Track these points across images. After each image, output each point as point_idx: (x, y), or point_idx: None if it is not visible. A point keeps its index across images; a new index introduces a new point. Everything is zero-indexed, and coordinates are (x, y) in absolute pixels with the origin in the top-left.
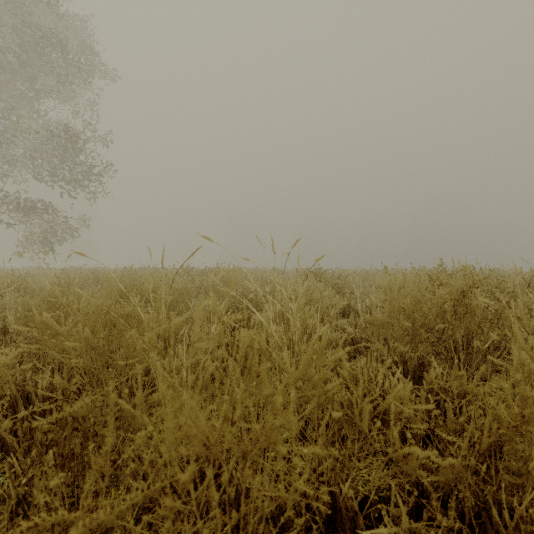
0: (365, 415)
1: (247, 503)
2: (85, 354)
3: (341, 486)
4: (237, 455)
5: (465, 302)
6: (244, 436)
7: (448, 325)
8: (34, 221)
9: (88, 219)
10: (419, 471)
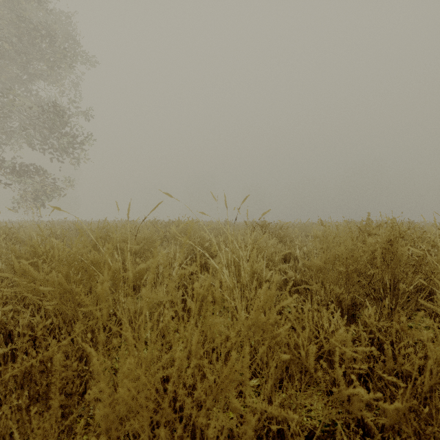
0: (310, 357)
1: (202, 434)
2: (59, 297)
3: (289, 422)
4: (191, 405)
5: (392, 250)
6: (198, 386)
7: (378, 271)
8: (27, 182)
9: (72, 180)
10: (364, 412)
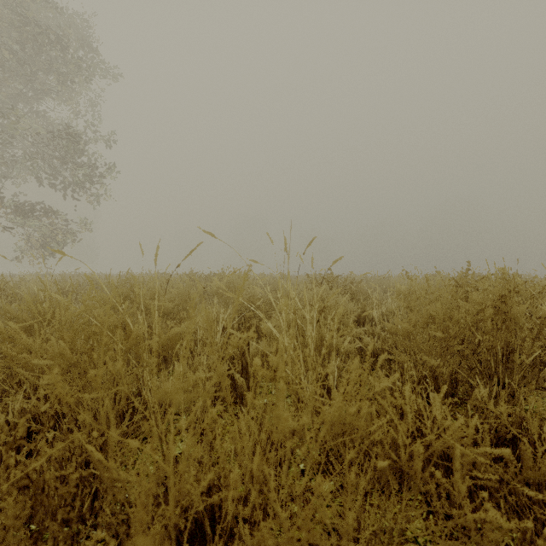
0: (416, 462)
1: None
2: (60, 373)
3: None
4: None
5: (504, 310)
6: (261, 523)
7: (489, 337)
8: (33, 225)
9: (89, 223)
10: None
